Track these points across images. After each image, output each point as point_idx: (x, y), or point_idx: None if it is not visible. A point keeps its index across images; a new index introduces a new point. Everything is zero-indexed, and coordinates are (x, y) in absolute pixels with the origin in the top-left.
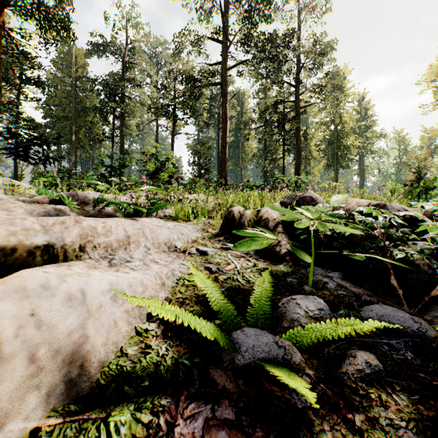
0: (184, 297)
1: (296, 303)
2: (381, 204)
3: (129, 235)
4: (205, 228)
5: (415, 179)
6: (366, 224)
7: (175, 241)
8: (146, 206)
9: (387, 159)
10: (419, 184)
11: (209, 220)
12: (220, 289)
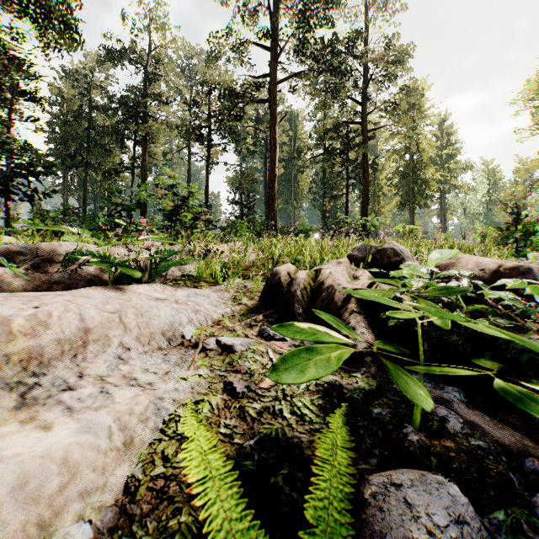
0: (169, 473)
1: (405, 502)
2: (520, 267)
3: (93, 323)
4: (238, 297)
5: (511, 221)
6: (521, 313)
7: (183, 326)
8: (157, 261)
9: (474, 196)
10: (517, 227)
11: (246, 283)
12: (235, 483)
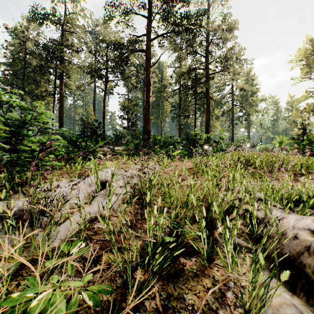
0: None
1: None
2: None
3: None
4: None
5: (300, 134)
6: None
7: None
8: None
9: (267, 116)
10: (303, 138)
11: None
12: None
